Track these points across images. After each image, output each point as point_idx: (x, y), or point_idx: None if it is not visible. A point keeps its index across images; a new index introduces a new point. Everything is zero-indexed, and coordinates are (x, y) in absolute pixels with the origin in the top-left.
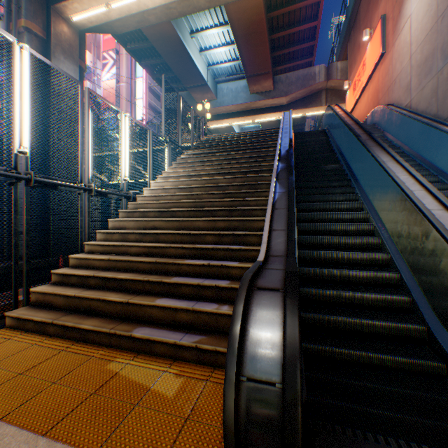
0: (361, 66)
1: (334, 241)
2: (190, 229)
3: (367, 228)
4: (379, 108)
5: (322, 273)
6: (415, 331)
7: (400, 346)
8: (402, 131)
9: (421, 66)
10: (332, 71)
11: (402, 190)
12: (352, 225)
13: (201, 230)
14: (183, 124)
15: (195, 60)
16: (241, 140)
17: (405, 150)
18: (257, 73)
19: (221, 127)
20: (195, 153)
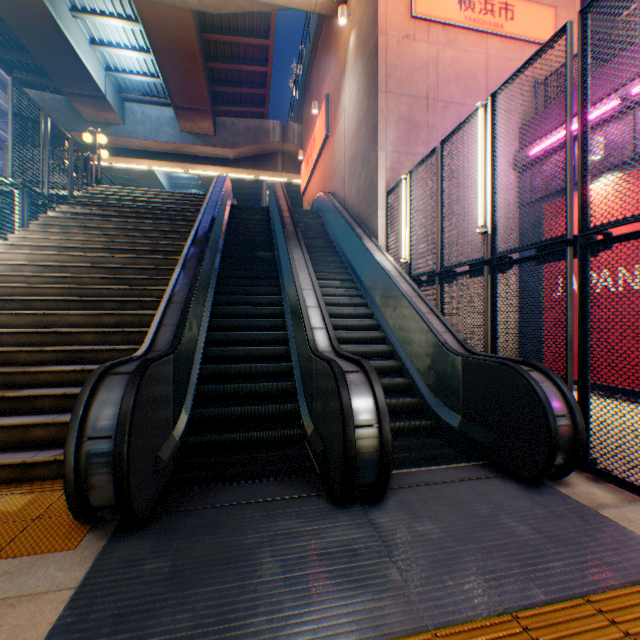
0: (313, 141)
1: (248, 337)
2: (60, 326)
3: (281, 323)
4: (323, 195)
5: (228, 369)
6: (293, 410)
7: (281, 424)
8: (336, 226)
9: (351, 164)
10: (289, 132)
11: (296, 289)
12: (268, 320)
13: (77, 328)
14: (53, 162)
15: (82, 55)
16: (157, 203)
17: (337, 246)
18: (190, 106)
19: (135, 169)
20: (77, 212)
